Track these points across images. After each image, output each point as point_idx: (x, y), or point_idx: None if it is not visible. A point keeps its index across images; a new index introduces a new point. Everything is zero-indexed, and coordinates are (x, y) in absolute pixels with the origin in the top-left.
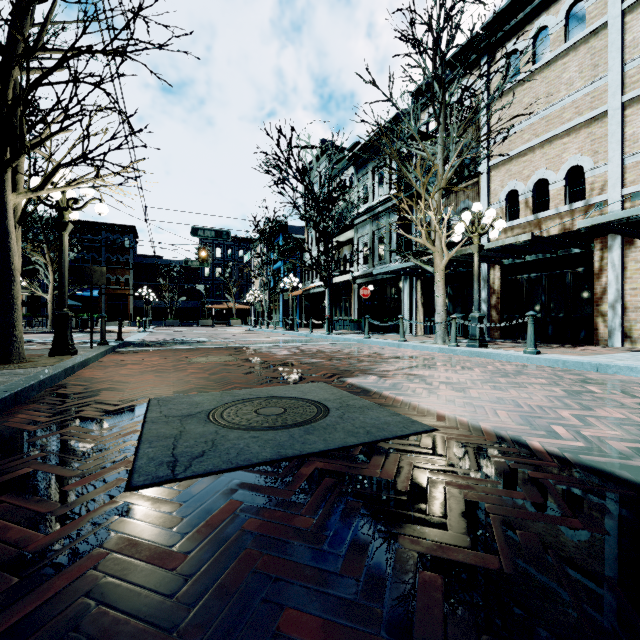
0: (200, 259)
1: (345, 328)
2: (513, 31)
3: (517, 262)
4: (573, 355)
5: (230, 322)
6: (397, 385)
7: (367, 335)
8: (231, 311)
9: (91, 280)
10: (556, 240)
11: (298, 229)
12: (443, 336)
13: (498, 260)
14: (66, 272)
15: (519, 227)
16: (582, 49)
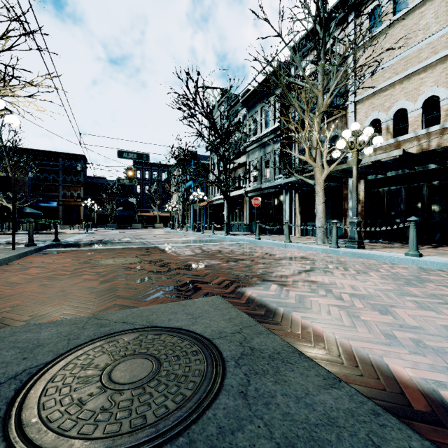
0: (128, 177)
1: (239, 230)
2: None
3: (379, 177)
4: None
5: (155, 225)
6: (304, 300)
7: (258, 236)
8: (156, 217)
9: (13, 189)
10: (421, 156)
11: (204, 157)
12: (323, 238)
13: (363, 176)
14: None
15: (381, 149)
16: None
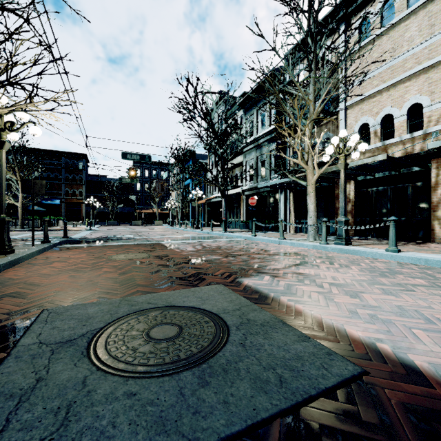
0: (130, 177)
1: (236, 227)
2: (365, 3)
3: (368, 178)
4: (426, 253)
5: (154, 222)
6: (291, 288)
7: (254, 233)
8: (155, 214)
9: (32, 191)
10: (404, 160)
11: (203, 156)
12: (314, 235)
13: (353, 177)
14: (3, 183)
15: (369, 152)
16: (421, 13)
